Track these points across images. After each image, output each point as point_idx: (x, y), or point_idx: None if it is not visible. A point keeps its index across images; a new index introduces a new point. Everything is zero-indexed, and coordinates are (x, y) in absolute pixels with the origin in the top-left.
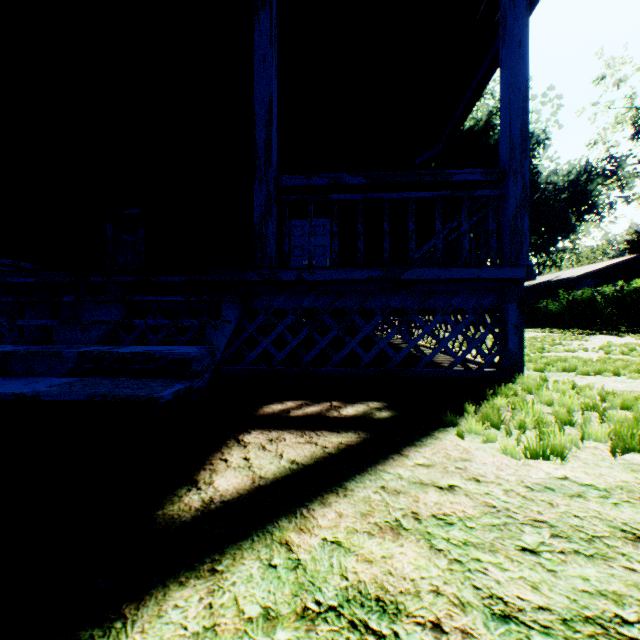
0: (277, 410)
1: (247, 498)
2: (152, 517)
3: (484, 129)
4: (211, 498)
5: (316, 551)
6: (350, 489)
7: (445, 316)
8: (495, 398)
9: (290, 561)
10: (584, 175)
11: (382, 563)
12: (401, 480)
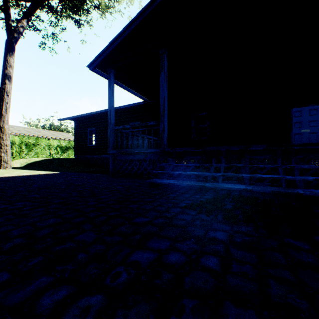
0: None
1: None
2: None
3: None
4: None
5: None
6: None
7: None
8: None
9: None
10: None
11: None
12: None
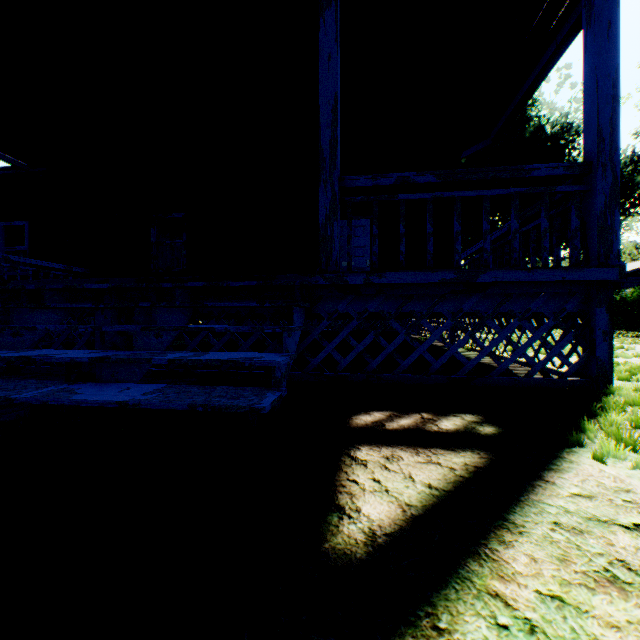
0: (369, 422)
1: (411, 531)
2: (322, 551)
3: (519, 121)
4: (371, 529)
5: (540, 608)
6: (520, 524)
7: (522, 321)
8: (609, 414)
9: (519, 621)
10: (630, 166)
11: (634, 631)
12: (571, 515)
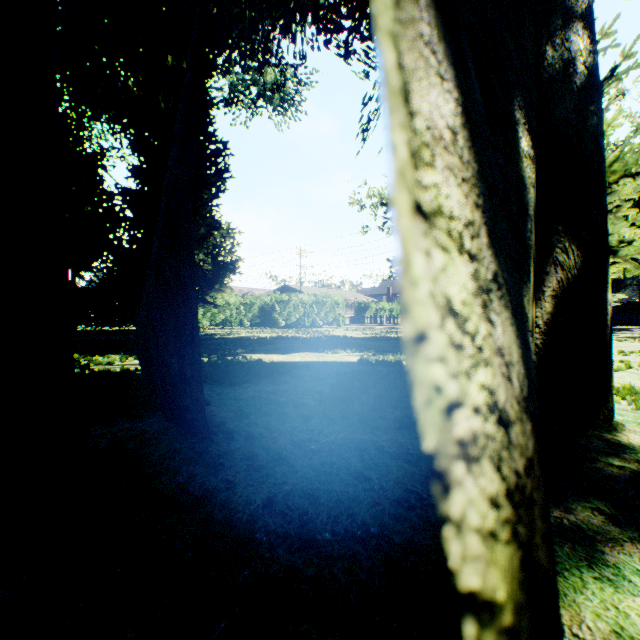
0: None
1: None
2: None
3: None
4: None
5: None
6: None
7: None
8: None
9: None
10: None
11: None
12: None
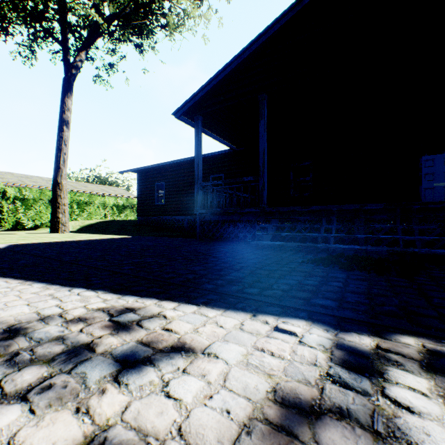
0: None
1: None
2: None
3: None
4: None
5: None
6: None
7: None
8: None
9: None
10: None
11: None
12: None
